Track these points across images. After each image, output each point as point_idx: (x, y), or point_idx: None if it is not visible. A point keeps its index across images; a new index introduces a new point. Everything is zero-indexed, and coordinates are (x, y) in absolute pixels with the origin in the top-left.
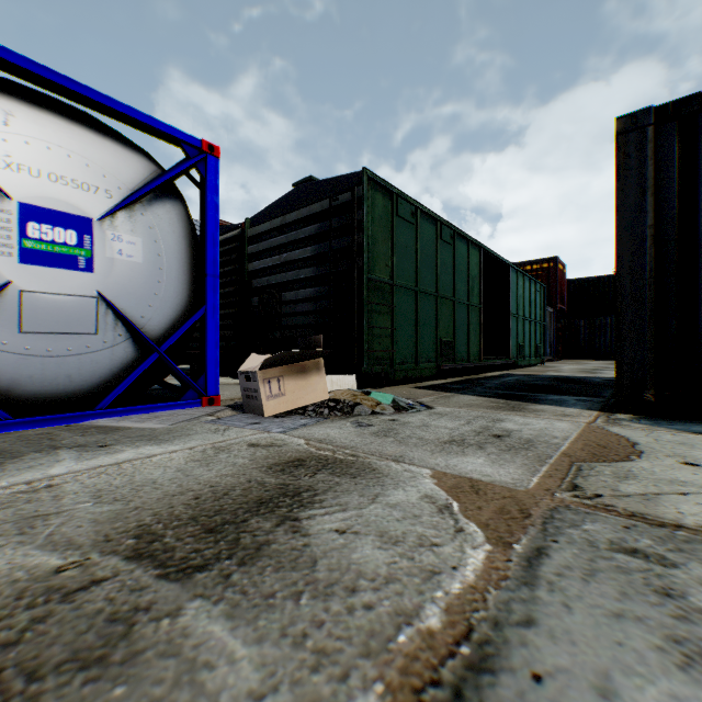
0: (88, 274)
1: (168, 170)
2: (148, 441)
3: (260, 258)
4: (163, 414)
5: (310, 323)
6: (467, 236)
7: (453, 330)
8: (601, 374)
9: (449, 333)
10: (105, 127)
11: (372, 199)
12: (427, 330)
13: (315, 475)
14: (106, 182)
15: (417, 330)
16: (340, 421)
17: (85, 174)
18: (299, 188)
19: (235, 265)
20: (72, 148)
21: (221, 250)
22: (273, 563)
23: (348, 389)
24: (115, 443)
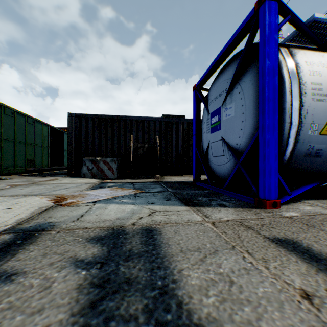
0: None
1: None
2: None
3: None
4: None
5: None
6: (42, 121)
7: (35, 156)
8: None
9: (32, 157)
10: None
11: None
12: (21, 155)
13: None
14: None
15: (15, 155)
16: None
17: None
18: None
19: None
20: None
21: None
22: None
23: None
24: None
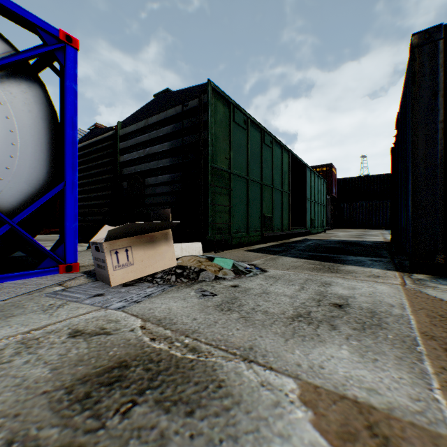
0: None
1: (22, 51)
2: None
3: (129, 152)
4: (13, 283)
5: (167, 201)
6: (281, 143)
7: (272, 208)
8: (366, 238)
9: (269, 211)
10: None
11: (215, 105)
12: (254, 208)
13: (131, 409)
14: None
15: (248, 208)
16: (185, 289)
17: None
18: (159, 97)
19: (110, 158)
20: None
21: (99, 146)
22: None
23: (195, 254)
24: None
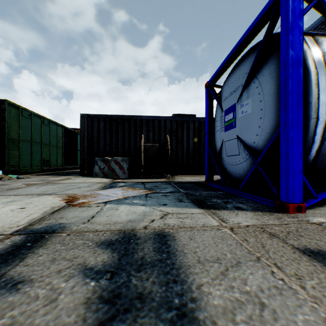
0: None
1: None
2: None
3: None
4: None
5: None
6: (56, 122)
7: (50, 155)
8: None
9: (48, 157)
10: None
11: (10, 110)
12: (37, 155)
13: None
14: None
15: (32, 155)
16: None
17: None
18: None
19: None
20: None
21: None
22: None
23: None
24: None
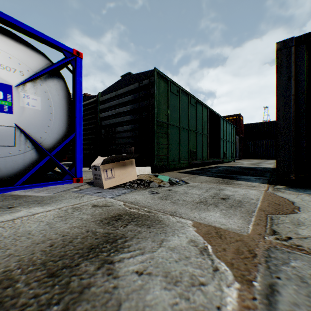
0: (9, 115)
1: (55, 63)
2: (37, 204)
3: (105, 111)
4: (52, 187)
5: (129, 142)
6: (202, 102)
7: (196, 146)
8: (261, 166)
9: (194, 147)
10: (21, 39)
11: (158, 83)
12: (184, 145)
13: (126, 226)
14: (21, 67)
15: (179, 145)
16: (142, 191)
17: (8, 62)
18: (124, 77)
19: (93, 115)
20: (1, 48)
21: (87, 107)
22: (89, 307)
23: (147, 174)
24: (18, 205)
